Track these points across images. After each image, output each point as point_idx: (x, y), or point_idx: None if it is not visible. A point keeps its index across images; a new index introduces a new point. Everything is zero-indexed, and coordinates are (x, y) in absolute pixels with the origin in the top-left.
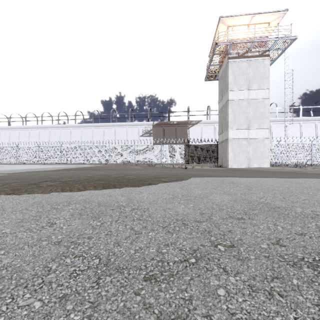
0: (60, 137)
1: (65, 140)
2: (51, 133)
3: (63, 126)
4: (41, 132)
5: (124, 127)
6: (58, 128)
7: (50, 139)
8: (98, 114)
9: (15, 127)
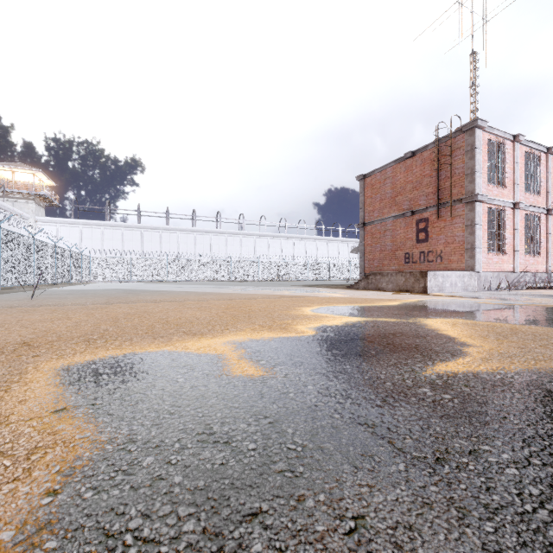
0: (268, 248)
1: (275, 252)
2: (256, 243)
3: (273, 235)
4: (243, 240)
5: (335, 242)
6: (266, 237)
7: (256, 250)
8: (311, 226)
9: (206, 230)
